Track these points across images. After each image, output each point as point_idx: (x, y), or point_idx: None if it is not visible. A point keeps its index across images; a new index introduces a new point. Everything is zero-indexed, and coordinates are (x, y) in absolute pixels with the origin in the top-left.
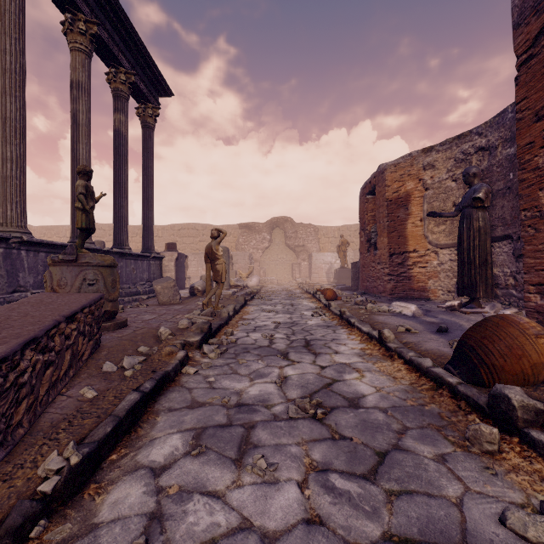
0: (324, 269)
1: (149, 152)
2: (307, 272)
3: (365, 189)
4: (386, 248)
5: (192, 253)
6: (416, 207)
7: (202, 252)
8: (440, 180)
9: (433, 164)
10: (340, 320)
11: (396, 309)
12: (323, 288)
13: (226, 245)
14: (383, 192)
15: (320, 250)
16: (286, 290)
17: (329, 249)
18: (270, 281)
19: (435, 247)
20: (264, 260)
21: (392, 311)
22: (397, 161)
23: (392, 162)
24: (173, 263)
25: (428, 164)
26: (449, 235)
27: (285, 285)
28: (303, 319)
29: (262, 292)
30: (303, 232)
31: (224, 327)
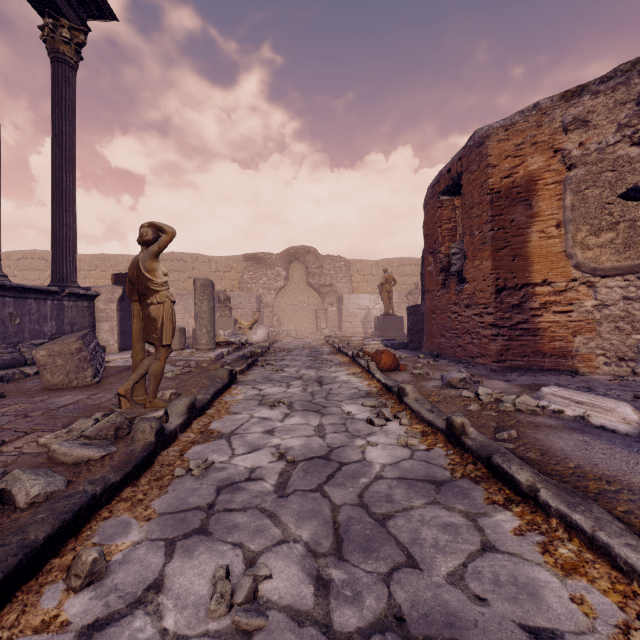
0: (359, 317)
1: (63, 107)
2: (336, 320)
3: (438, 186)
4: (488, 278)
5: (176, 294)
6: (547, 202)
7: (190, 291)
8: (602, 147)
9: (586, 118)
10: (452, 450)
11: (563, 408)
12: (367, 346)
13: (226, 283)
14: (482, 179)
15: (353, 291)
16: (309, 347)
17: (364, 290)
18: (286, 333)
19: (590, 275)
20: (279, 304)
21: (550, 411)
22: (510, 119)
23: (500, 123)
24: (115, 306)
25: (575, 120)
26: (624, 249)
27: (306, 338)
28: (353, 437)
29: (271, 352)
30: (330, 267)
31: (115, 499)
